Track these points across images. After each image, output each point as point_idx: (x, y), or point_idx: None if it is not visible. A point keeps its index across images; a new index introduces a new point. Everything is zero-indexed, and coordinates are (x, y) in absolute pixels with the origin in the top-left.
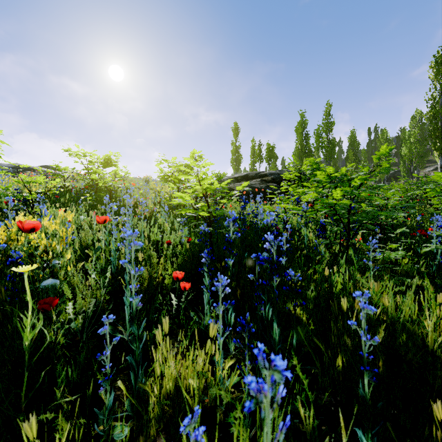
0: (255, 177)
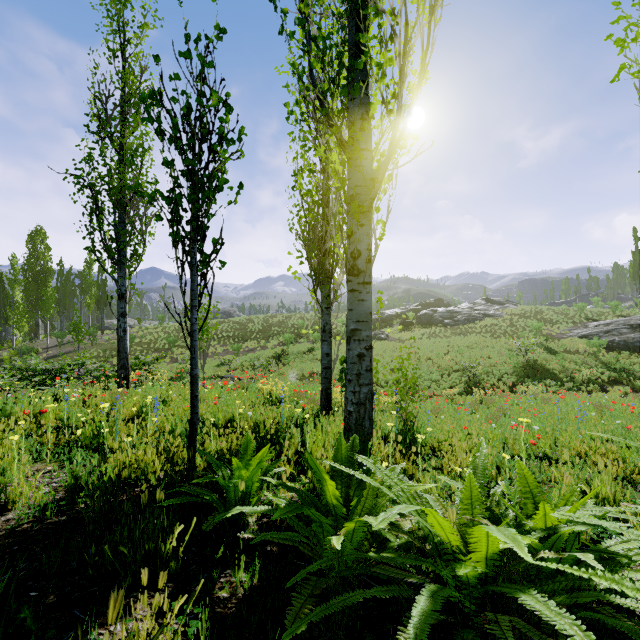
0: None
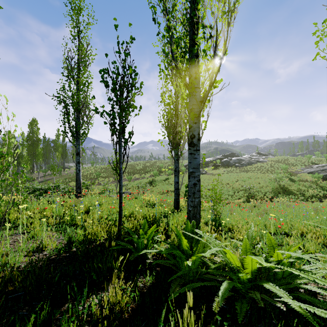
0: None
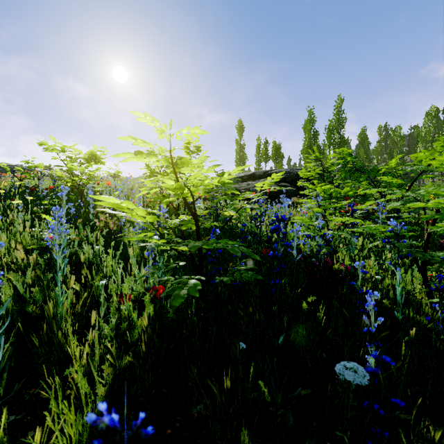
0: (264, 176)
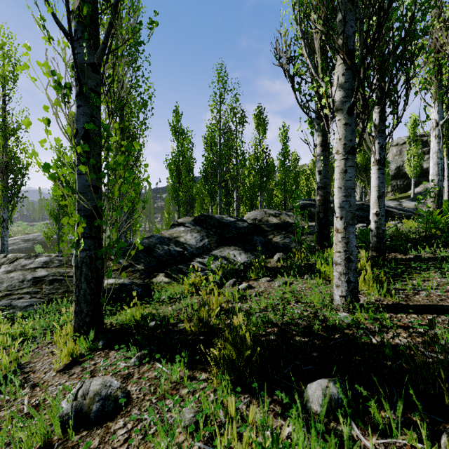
0: (33, 240)
